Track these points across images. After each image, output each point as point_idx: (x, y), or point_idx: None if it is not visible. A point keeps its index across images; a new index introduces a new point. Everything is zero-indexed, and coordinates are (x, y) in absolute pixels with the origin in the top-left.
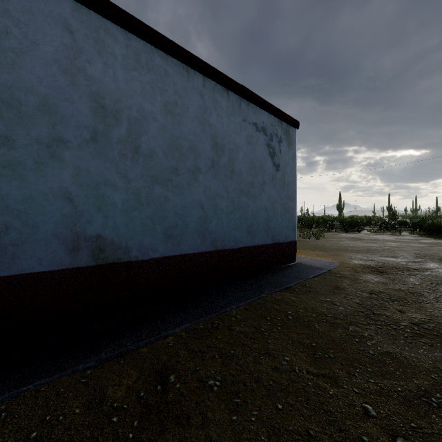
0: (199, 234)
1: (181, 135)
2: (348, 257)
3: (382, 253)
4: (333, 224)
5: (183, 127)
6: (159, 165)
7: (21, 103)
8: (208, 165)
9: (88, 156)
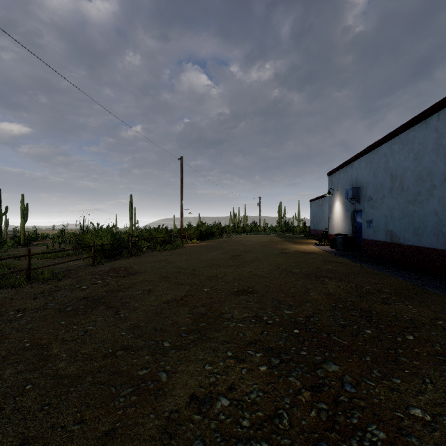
0: (434, 235)
1: (422, 168)
2: None
3: None
4: None
5: (423, 163)
6: (411, 193)
7: (378, 188)
8: (441, 180)
9: (389, 199)
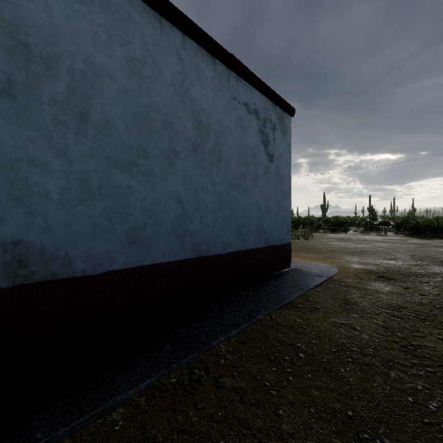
0: (177, 237)
1: (151, 105)
2: (345, 260)
3: (378, 255)
4: (320, 225)
5: (154, 95)
6: (119, 142)
7: None
8: (188, 148)
9: None
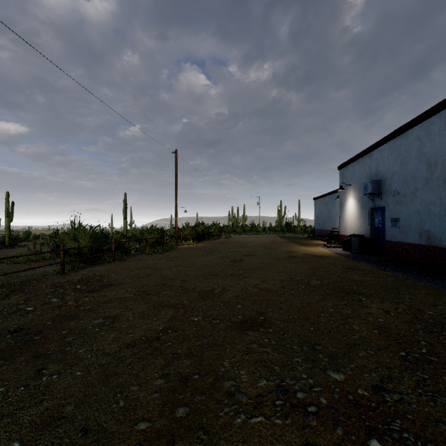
0: None
1: None
2: None
3: None
4: None
5: None
6: None
7: (408, 180)
8: None
9: (424, 192)
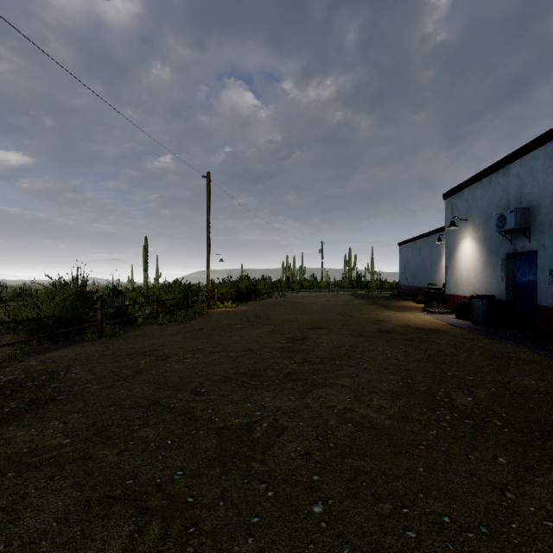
0: None
1: None
2: None
3: None
4: None
5: None
6: None
7: None
8: None
9: None
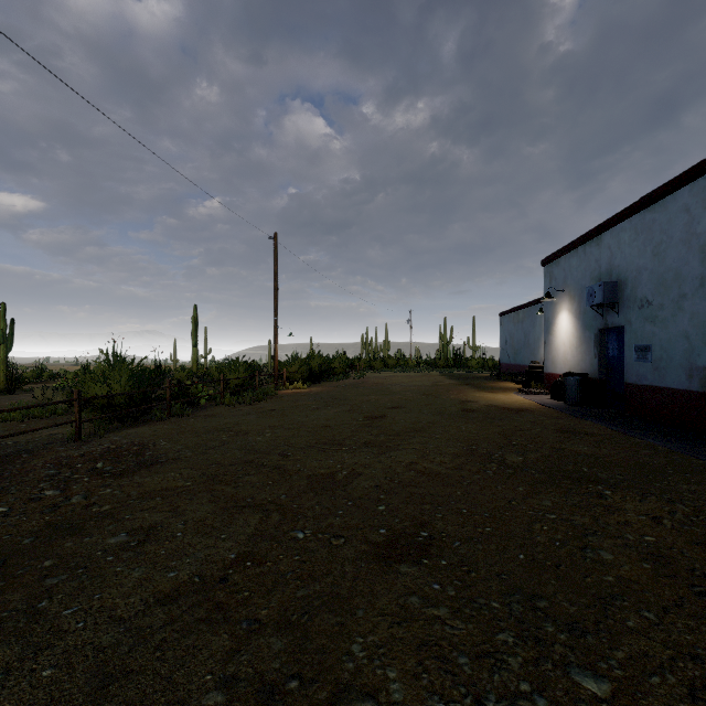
0: None
1: None
2: None
3: None
4: None
5: None
6: None
7: (666, 280)
8: None
9: (698, 301)
